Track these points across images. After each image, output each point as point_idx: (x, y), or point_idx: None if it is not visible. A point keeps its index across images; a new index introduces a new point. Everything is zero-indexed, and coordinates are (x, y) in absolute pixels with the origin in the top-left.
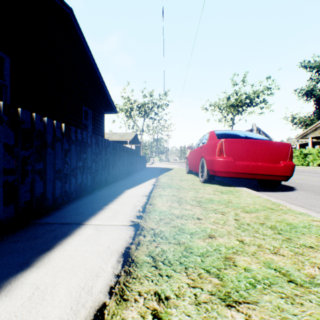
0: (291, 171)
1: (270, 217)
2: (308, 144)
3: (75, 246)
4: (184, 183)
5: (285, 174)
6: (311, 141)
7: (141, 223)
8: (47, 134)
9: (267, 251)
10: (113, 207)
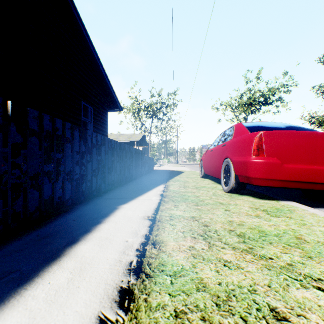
0: None
1: None
2: None
3: None
4: (202, 192)
5: None
6: None
7: None
8: None
9: None
10: (81, 252)
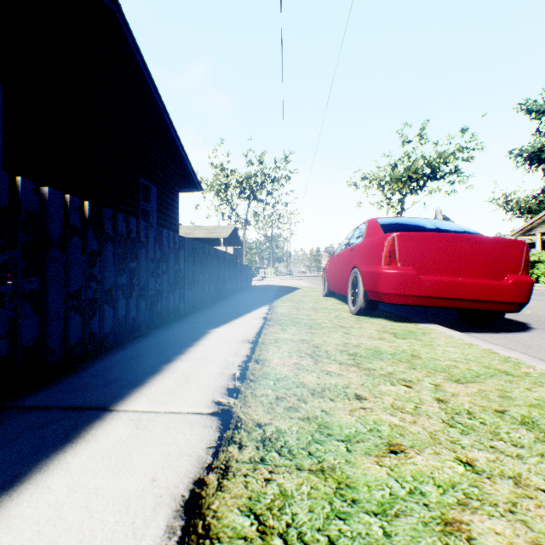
0: (526, 294)
1: (511, 395)
2: (534, 244)
3: (75, 475)
4: (320, 315)
5: (515, 300)
6: (539, 239)
7: (236, 408)
8: (50, 220)
9: (544, 498)
10: (181, 368)
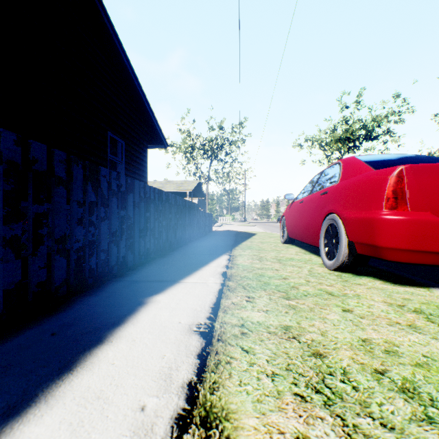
0: None
1: None
2: None
3: None
4: (290, 270)
5: None
6: None
7: None
8: None
9: None
10: None
